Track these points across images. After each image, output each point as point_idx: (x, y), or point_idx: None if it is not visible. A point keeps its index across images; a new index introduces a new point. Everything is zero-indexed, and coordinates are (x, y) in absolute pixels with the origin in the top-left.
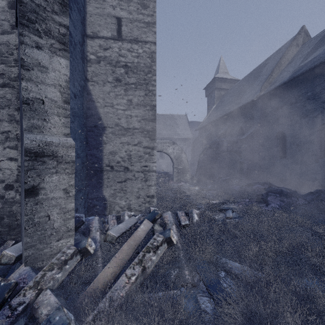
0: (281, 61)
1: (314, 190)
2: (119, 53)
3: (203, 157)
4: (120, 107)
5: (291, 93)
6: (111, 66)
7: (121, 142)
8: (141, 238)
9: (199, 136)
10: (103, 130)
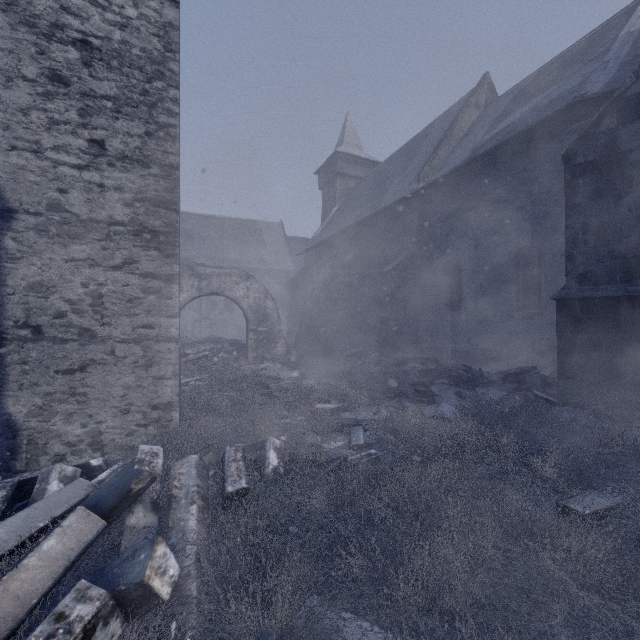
0: (452, 130)
1: (511, 371)
2: (62, 2)
3: (311, 308)
4: (64, 159)
5: (470, 188)
6: (36, 33)
7: (68, 258)
8: (31, 599)
9: (306, 267)
10: (4, 218)
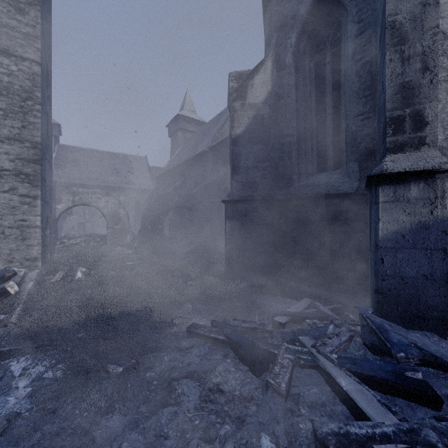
0: None
1: None
2: None
3: (148, 214)
4: None
5: None
6: None
7: None
8: None
9: (158, 188)
10: None
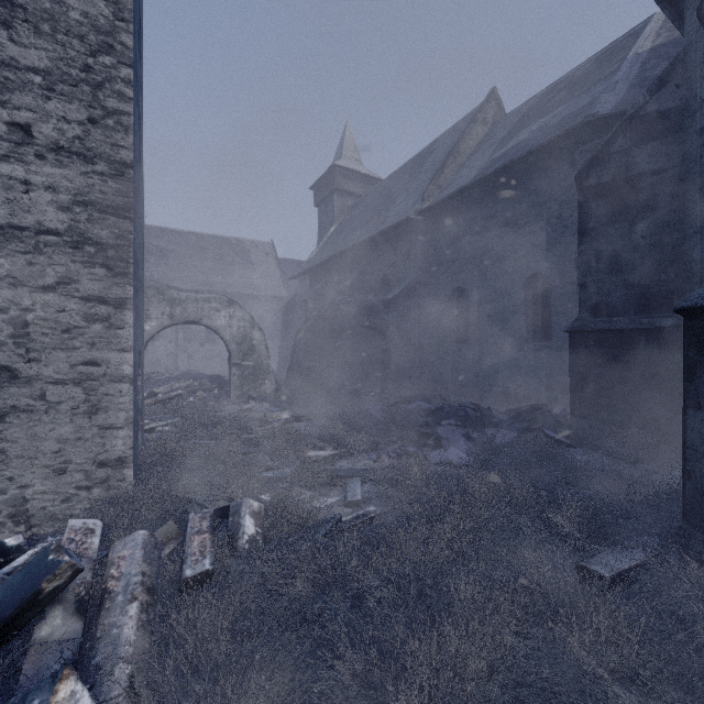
0: (459, 147)
1: (521, 409)
2: None
3: (305, 339)
4: None
5: (478, 210)
6: None
7: None
8: None
9: (300, 293)
10: None
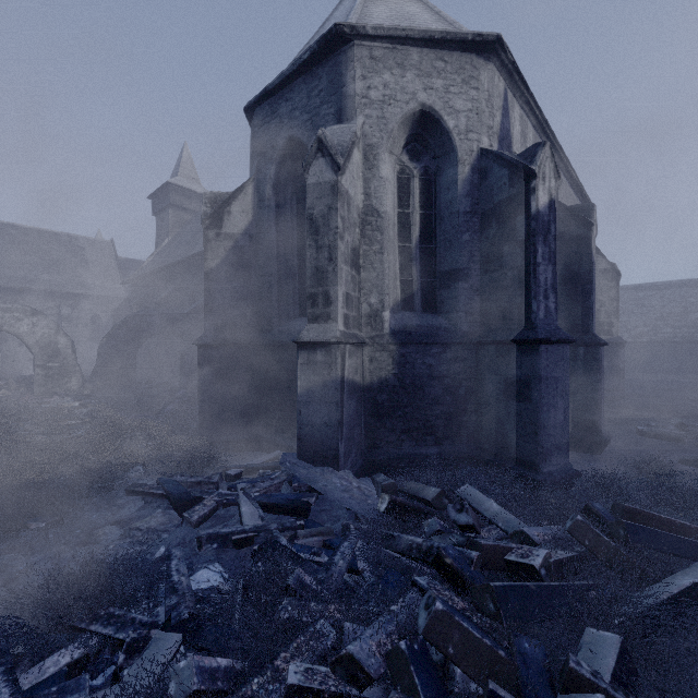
0: None
1: None
2: None
3: (109, 344)
4: None
5: None
6: None
7: None
8: None
9: (132, 297)
10: None
